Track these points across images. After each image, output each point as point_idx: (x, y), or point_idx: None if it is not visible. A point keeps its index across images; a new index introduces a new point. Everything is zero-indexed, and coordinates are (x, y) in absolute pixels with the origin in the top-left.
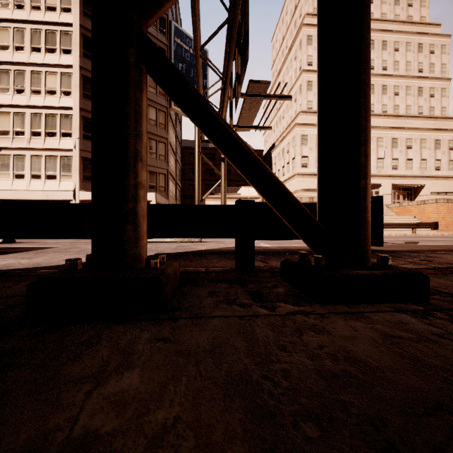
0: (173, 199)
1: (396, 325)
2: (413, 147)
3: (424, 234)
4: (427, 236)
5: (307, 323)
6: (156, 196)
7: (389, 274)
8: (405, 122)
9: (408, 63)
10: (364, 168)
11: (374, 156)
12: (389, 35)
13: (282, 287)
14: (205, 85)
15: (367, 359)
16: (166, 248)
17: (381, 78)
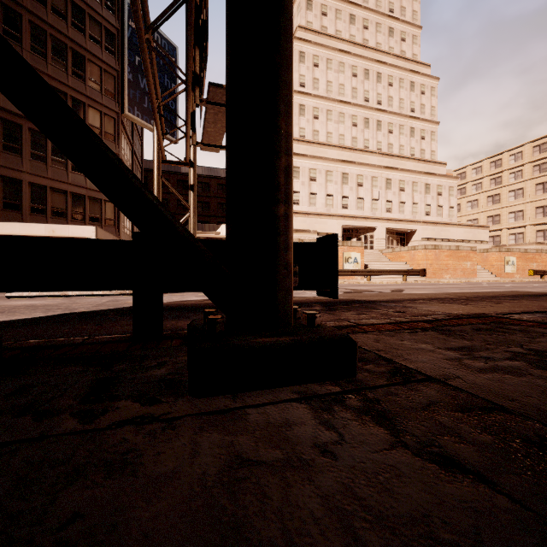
0: (129, 237)
1: (274, 431)
2: (405, 190)
3: (413, 282)
4: (415, 284)
5: (122, 446)
6: (96, 231)
7: (302, 342)
8: (398, 162)
9: (402, 100)
10: (281, 189)
11: (368, 197)
12: (384, 68)
13: (170, 365)
14: (174, 90)
15: (136, 545)
16: (87, 304)
17: (376, 113)
